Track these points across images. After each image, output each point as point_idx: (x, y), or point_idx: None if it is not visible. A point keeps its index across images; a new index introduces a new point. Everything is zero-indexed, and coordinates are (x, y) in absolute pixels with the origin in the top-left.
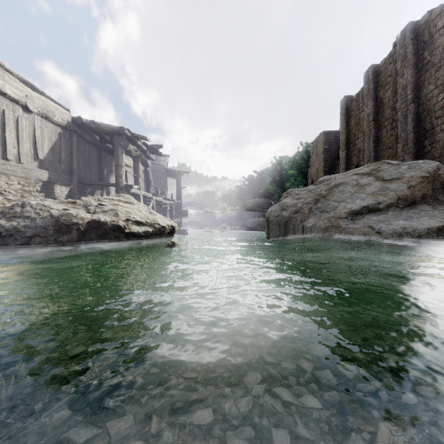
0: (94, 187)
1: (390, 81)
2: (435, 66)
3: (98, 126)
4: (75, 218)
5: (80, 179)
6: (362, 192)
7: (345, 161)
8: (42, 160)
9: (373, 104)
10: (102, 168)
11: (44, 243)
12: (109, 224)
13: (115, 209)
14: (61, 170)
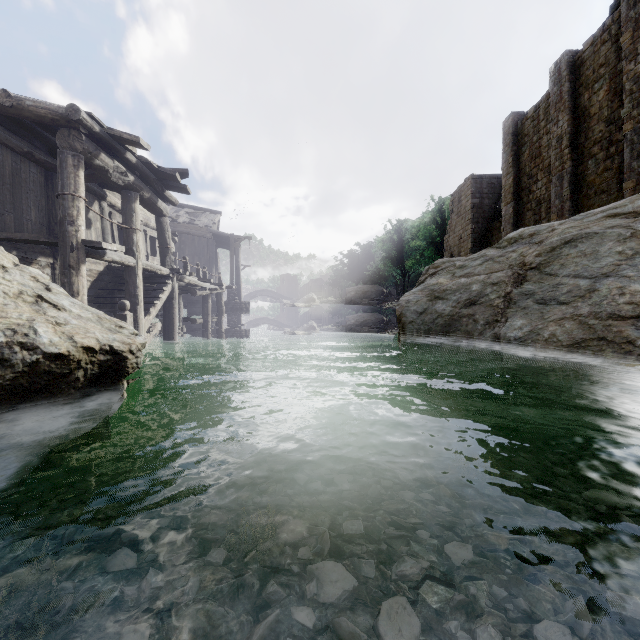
0: (28, 249)
1: (605, 74)
2: None
3: (17, 103)
4: None
5: None
6: None
7: (513, 220)
8: None
9: (569, 118)
10: (54, 212)
11: None
12: None
13: None
14: None
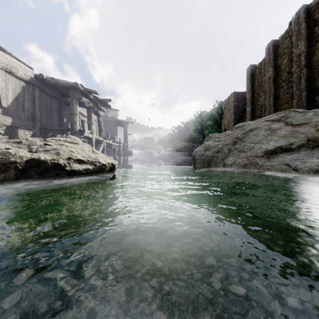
0: (55, 132)
1: (287, 52)
2: None
3: (56, 82)
4: (13, 156)
5: (43, 125)
6: (274, 135)
7: (251, 114)
8: (6, 108)
9: (273, 70)
10: (62, 117)
11: None
12: (50, 162)
13: (57, 149)
14: (24, 117)
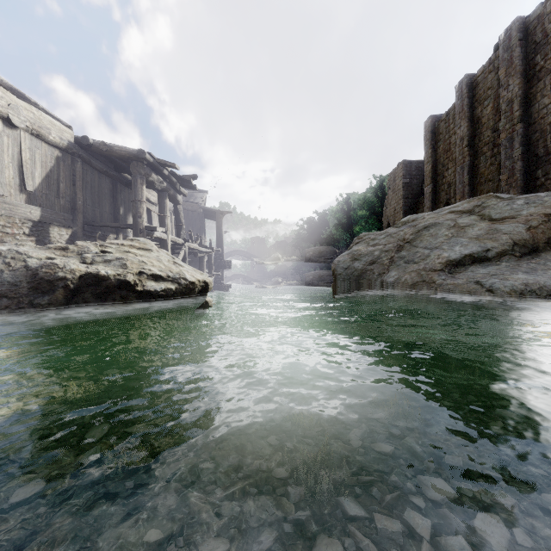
0: (105, 230)
1: (491, 95)
2: (550, 73)
3: (109, 149)
4: (61, 270)
5: (87, 219)
6: (462, 236)
7: (431, 198)
8: (32, 193)
9: (468, 125)
10: (117, 206)
11: (13, 307)
12: (113, 279)
13: (123, 258)
14: (59, 206)
